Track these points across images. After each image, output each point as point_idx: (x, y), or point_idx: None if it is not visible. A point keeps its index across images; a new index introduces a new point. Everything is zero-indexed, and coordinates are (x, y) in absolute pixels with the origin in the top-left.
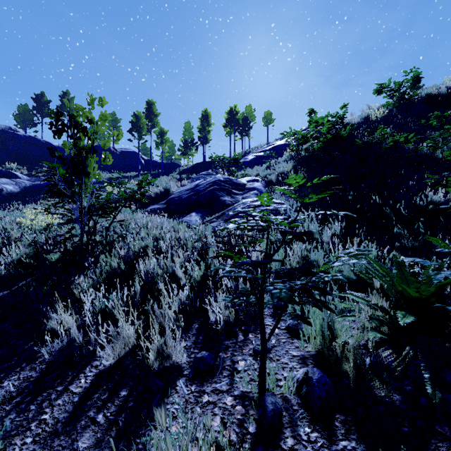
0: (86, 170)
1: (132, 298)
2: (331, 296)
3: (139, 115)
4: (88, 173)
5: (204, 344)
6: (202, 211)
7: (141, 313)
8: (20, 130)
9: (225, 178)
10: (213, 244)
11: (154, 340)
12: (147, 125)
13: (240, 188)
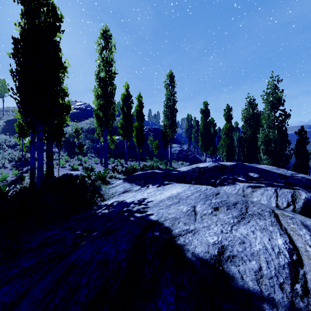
0: None
1: None
2: None
3: None
4: None
5: None
6: None
7: None
8: None
9: None
10: None
11: None
12: None
13: None
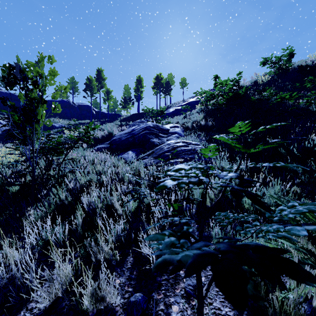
0: (36, 118)
1: (74, 231)
2: (307, 284)
3: (91, 79)
4: (38, 119)
5: (137, 280)
6: (137, 150)
7: (82, 244)
8: (2, 89)
9: (153, 125)
10: (145, 178)
11: (88, 286)
12: (97, 86)
13: (165, 132)
